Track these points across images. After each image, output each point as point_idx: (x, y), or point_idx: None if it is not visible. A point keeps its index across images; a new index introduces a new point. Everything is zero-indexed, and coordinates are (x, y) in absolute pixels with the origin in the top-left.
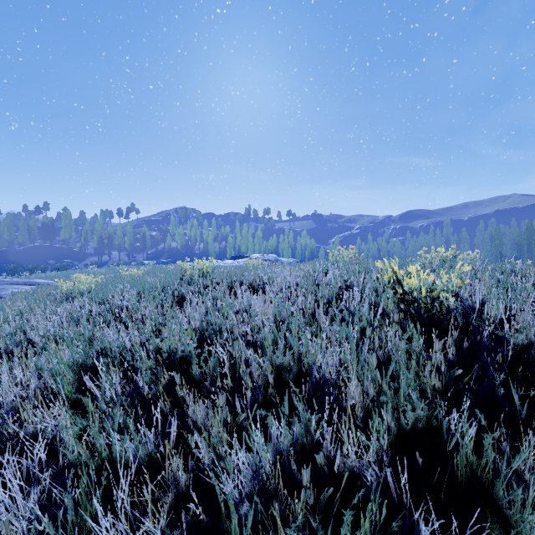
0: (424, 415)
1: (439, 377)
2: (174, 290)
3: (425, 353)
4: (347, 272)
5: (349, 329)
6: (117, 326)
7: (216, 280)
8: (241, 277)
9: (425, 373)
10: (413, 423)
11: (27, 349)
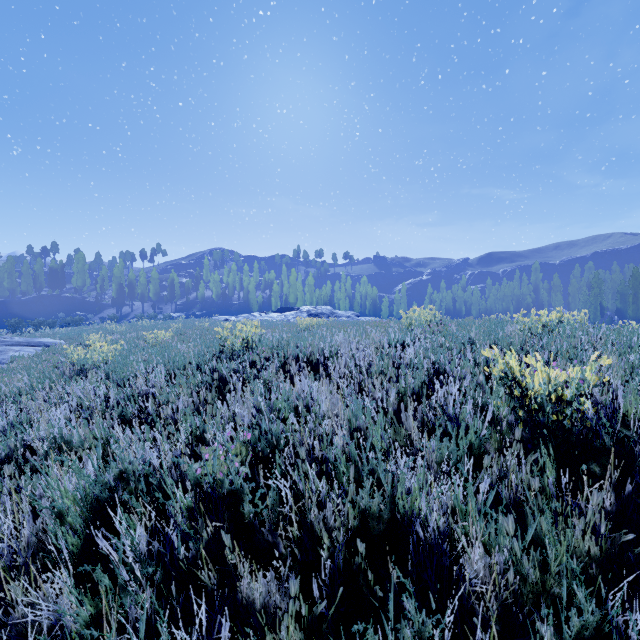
0: (593, 619)
1: (590, 533)
2: (212, 367)
3: (571, 499)
4: (432, 347)
5: (452, 446)
6: (141, 418)
7: (264, 354)
8: (296, 349)
9: (576, 532)
10: (577, 631)
11: (24, 455)
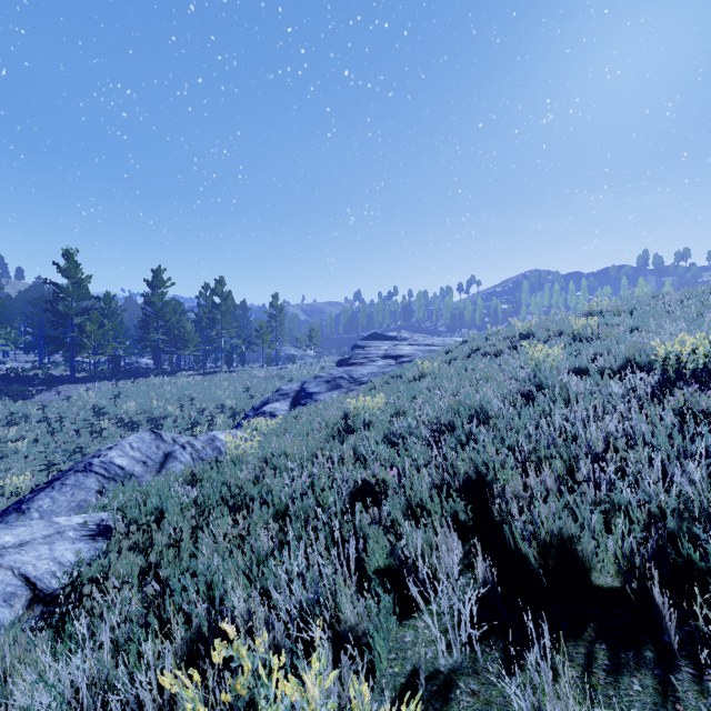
0: None
1: None
2: None
3: None
4: None
5: None
6: None
7: None
8: None
9: None
10: None
11: None
